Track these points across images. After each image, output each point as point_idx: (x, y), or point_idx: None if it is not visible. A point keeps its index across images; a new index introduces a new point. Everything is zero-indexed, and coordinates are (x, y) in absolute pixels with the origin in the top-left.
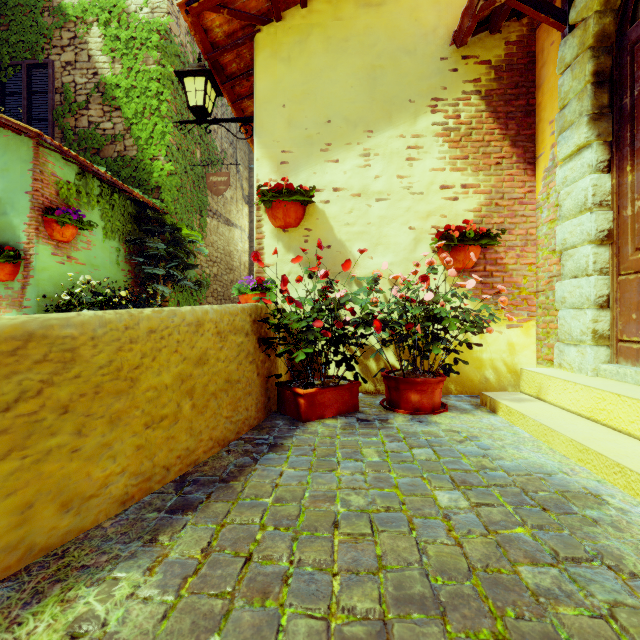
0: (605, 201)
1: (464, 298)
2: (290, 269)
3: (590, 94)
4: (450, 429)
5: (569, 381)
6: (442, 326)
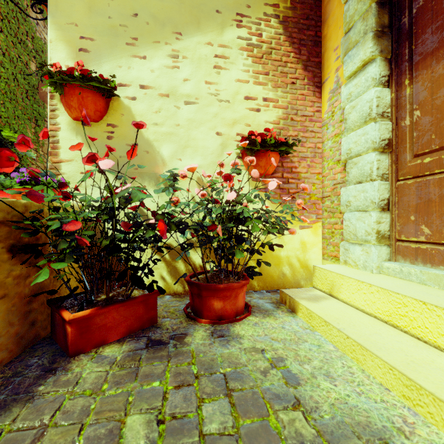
0: (386, 112)
1: (265, 201)
2: (91, 166)
3: (375, 12)
4: (253, 347)
5: (363, 282)
6: (246, 227)
